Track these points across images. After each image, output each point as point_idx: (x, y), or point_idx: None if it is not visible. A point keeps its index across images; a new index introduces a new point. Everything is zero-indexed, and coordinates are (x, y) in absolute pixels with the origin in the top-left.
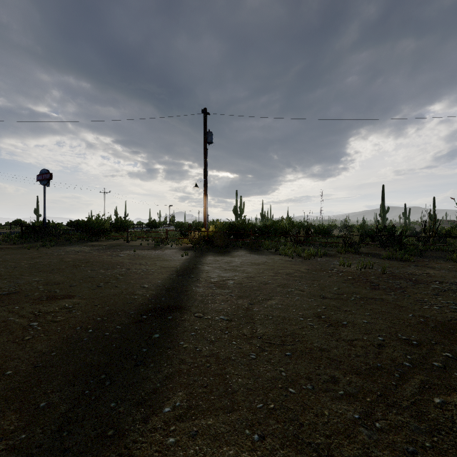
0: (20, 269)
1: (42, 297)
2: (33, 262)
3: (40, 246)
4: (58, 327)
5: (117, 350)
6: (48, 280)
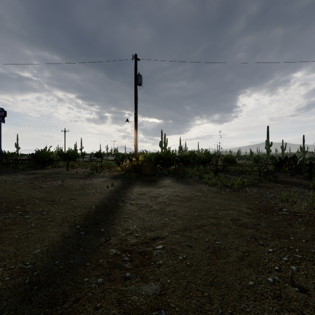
0: None
1: None
2: None
3: None
4: None
5: None
6: None
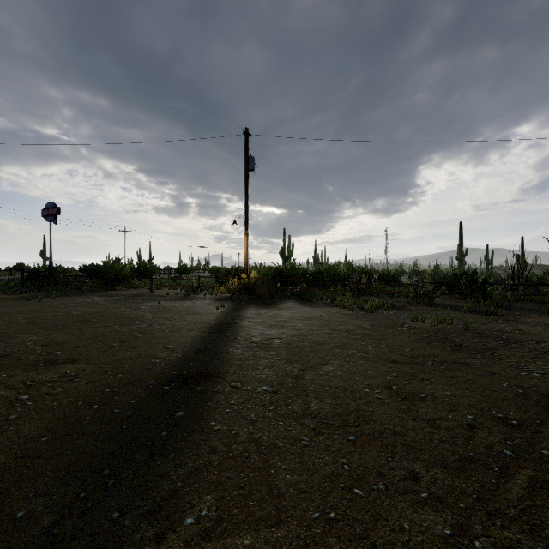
0: (15, 325)
1: (38, 361)
2: (33, 316)
3: (44, 296)
4: (54, 402)
5: (128, 433)
6: (49, 339)
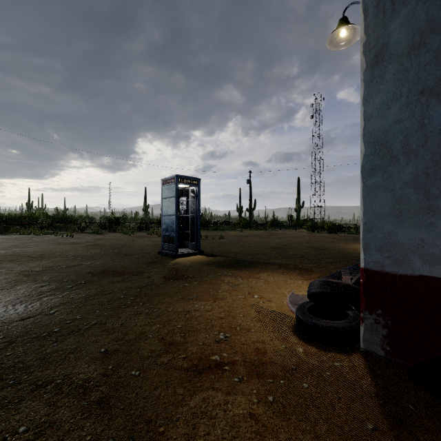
0: None
1: None
2: None
3: None
4: None
5: None
6: None
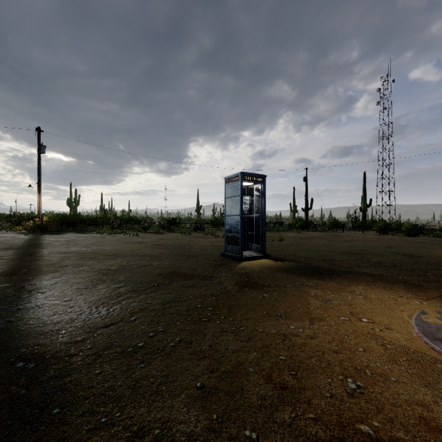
0: None
1: None
2: None
3: None
4: None
5: (24, 248)
6: None
